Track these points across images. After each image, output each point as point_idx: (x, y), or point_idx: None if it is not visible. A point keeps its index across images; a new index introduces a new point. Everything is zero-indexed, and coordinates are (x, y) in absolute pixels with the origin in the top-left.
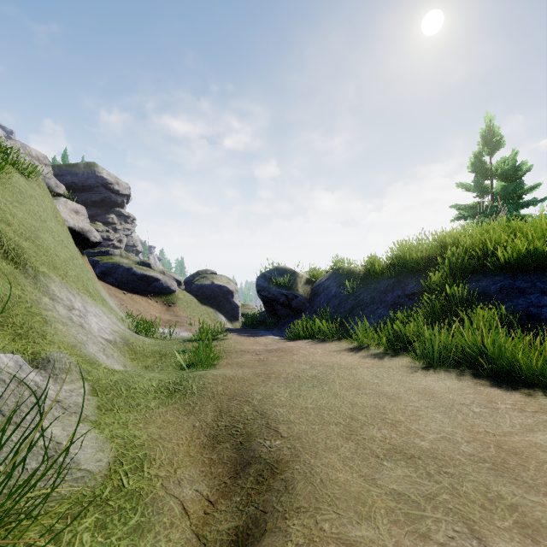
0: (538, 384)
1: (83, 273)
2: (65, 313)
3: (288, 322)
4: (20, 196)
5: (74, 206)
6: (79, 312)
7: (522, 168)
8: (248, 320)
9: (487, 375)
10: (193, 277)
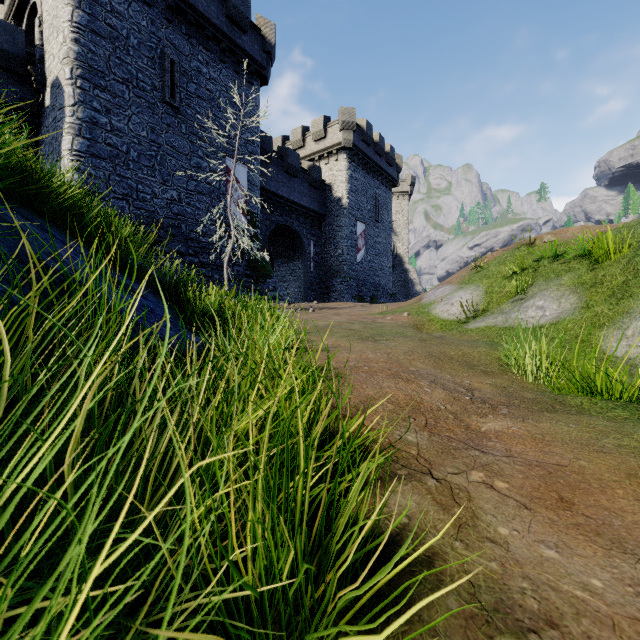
0: None
1: None
2: None
3: None
4: None
5: None
6: None
7: None
8: None
9: None
10: None
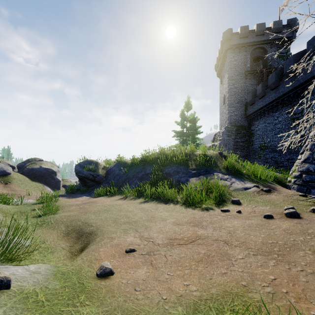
0: (172, 201)
1: None
2: None
3: (94, 189)
4: None
5: None
6: None
7: (195, 118)
8: (69, 189)
9: (162, 201)
10: (25, 163)
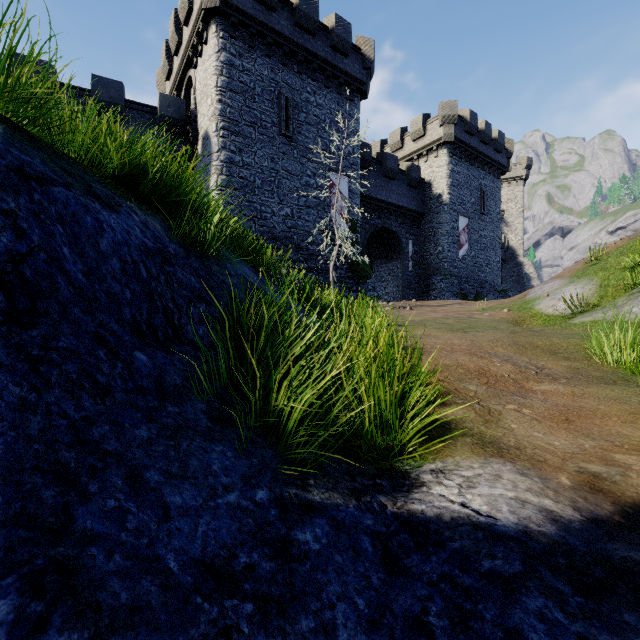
0: None
1: None
2: None
3: None
4: None
5: None
6: None
7: None
8: None
9: None
10: None
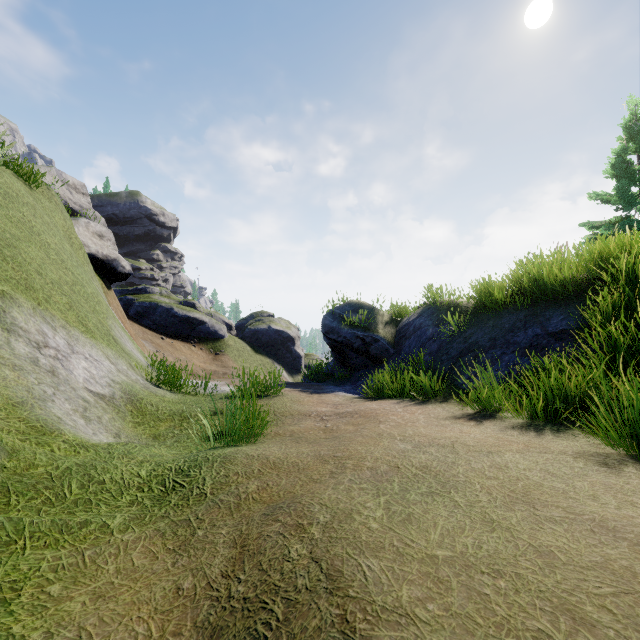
0: None
1: (87, 303)
2: (26, 351)
3: (365, 375)
4: (4, 198)
5: (98, 229)
6: (55, 352)
7: None
8: (311, 372)
9: None
10: (246, 320)
